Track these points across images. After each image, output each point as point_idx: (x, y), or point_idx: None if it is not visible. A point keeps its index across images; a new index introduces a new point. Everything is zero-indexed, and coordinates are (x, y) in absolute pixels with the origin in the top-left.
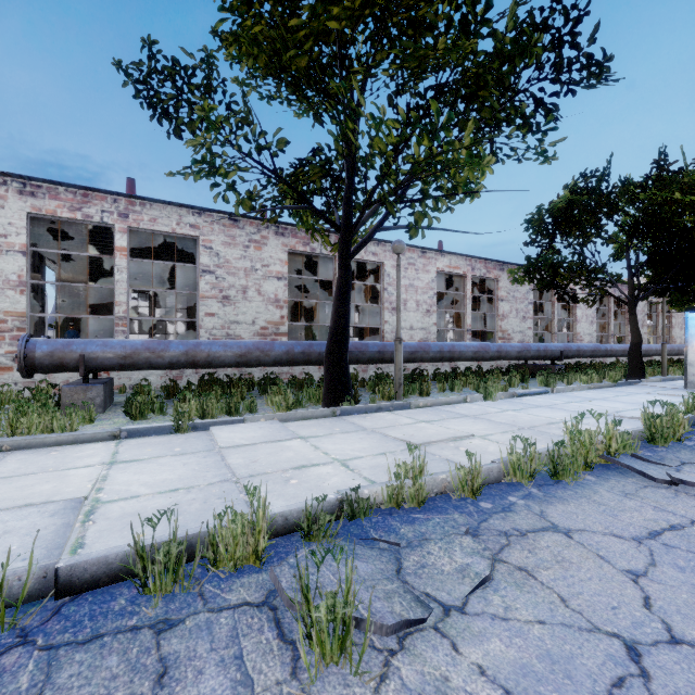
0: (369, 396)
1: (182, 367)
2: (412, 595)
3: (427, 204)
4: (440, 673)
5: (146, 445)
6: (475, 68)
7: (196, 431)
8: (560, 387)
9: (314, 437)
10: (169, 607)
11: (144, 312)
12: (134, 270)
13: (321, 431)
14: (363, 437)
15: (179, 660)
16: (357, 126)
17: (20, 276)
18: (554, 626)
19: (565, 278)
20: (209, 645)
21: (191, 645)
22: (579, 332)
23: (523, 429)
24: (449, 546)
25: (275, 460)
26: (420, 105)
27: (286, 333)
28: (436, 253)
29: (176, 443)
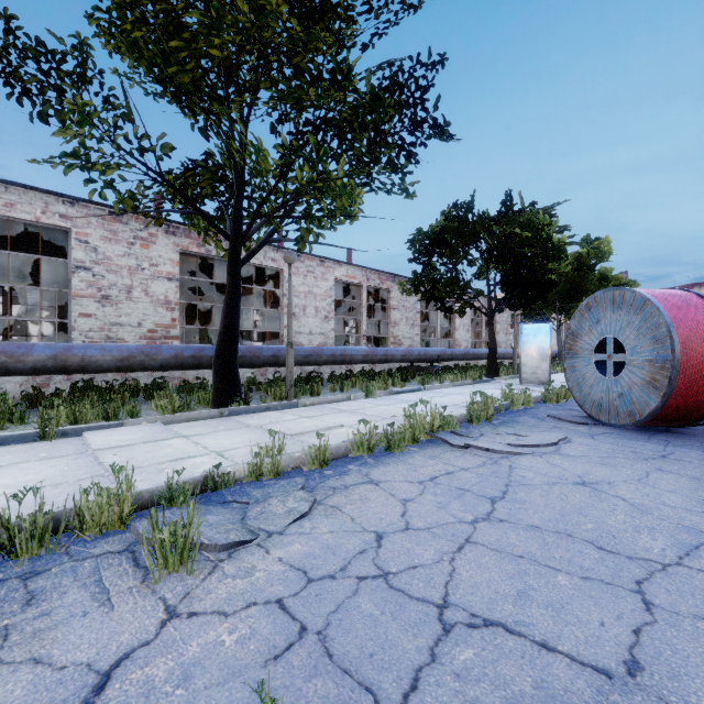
0: (261, 398)
1: (50, 373)
2: (247, 530)
3: (313, 222)
4: (251, 565)
5: (3, 454)
6: (350, 110)
7: (66, 438)
8: (431, 385)
9: (197, 435)
10: (36, 564)
11: None
12: None
13: (206, 430)
14: (245, 432)
15: (46, 590)
16: (244, 145)
17: None
18: (339, 532)
19: (441, 292)
20: (73, 579)
21: (57, 581)
22: (458, 339)
23: (386, 419)
24: (285, 498)
25: (152, 456)
26: (304, 133)
27: (178, 337)
28: (334, 263)
29: (41, 449)
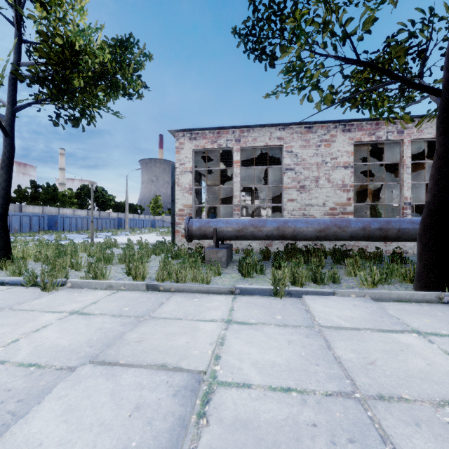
0: None
1: (275, 239)
2: None
3: None
4: None
5: (252, 305)
6: None
7: (290, 297)
8: None
9: (435, 334)
10: None
11: (248, 203)
12: (243, 178)
13: (440, 326)
14: None
15: None
16: None
17: (189, 185)
18: None
19: None
20: None
21: None
22: None
23: None
24: None
25: (402, 371)
26: None
27: (352, 212)
28: None
29: (276, 308)
